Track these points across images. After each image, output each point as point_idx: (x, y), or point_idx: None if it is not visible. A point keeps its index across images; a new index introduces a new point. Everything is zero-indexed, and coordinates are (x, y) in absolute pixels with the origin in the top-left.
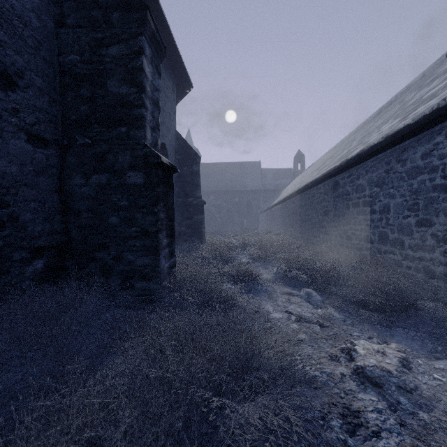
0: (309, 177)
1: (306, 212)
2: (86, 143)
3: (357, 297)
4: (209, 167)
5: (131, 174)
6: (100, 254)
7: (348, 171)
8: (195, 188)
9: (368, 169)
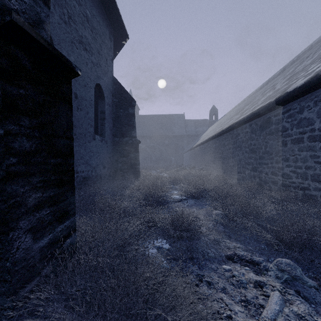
0: (229, 121)
1: (229, 151)
2: None
3: None
4: (146, 118)
5: None
6: None
7: (284, 107)
8: (131, 128)
9: (319, 99)
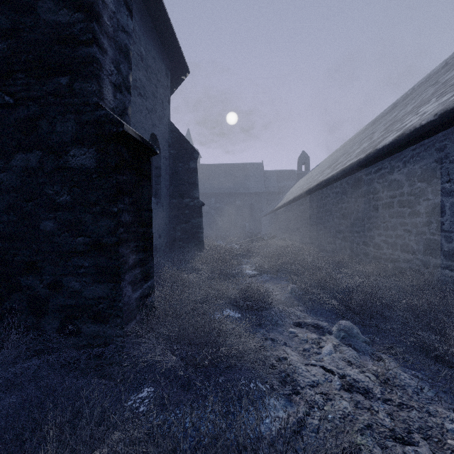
0: (319, 176)
1: (317, 215)
2: (6, 103)
3: (429, 343)
4: (210, 169)
5: (76, 152)
6: (28, 279)
7: (375, 165)
8: (192, 187)
9: (407, 160)
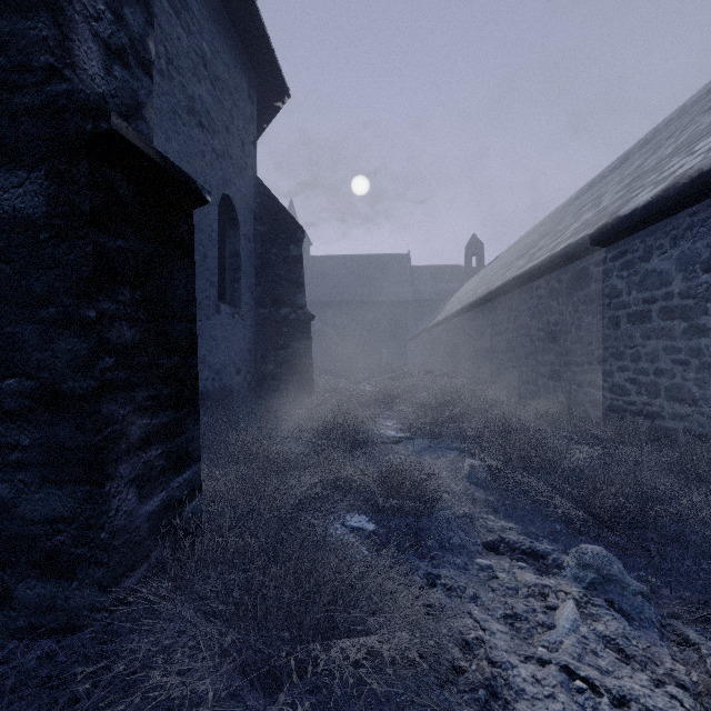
0: (505, 272)
1: (504, 336)
2: None
3: None
4: (326, 263)
5: (1, 181)
6: None
7: (614, 246)
8: (295, 288)
9: (680, 233)
